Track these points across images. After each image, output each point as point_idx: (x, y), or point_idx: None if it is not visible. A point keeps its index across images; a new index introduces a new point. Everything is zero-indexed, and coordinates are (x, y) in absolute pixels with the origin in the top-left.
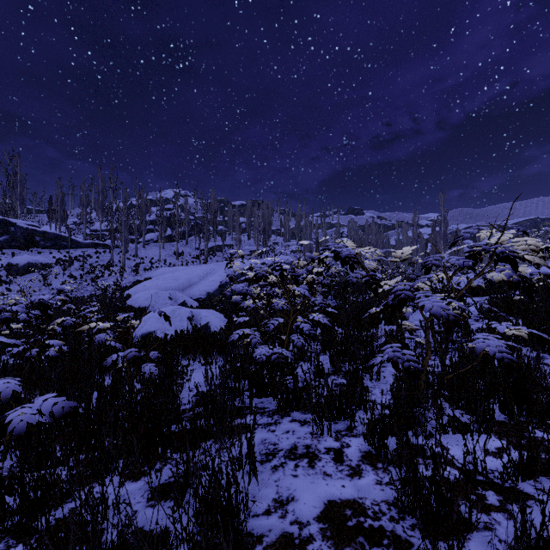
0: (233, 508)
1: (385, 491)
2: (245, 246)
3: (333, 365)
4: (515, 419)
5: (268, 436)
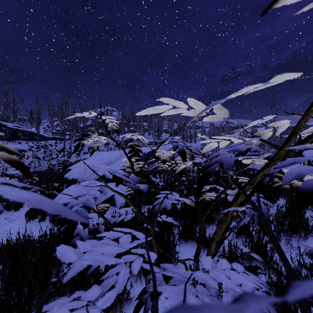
0: None
1: None
2: (147, 139)
3: None
4: None
5: None
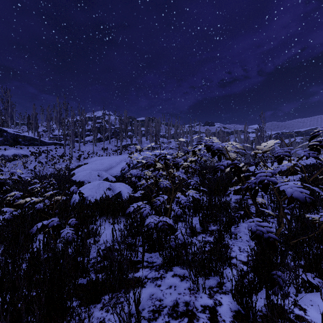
0: None
1: None
2: (144, 144)
3: (202, 226)
4: None
5: (155, 291)
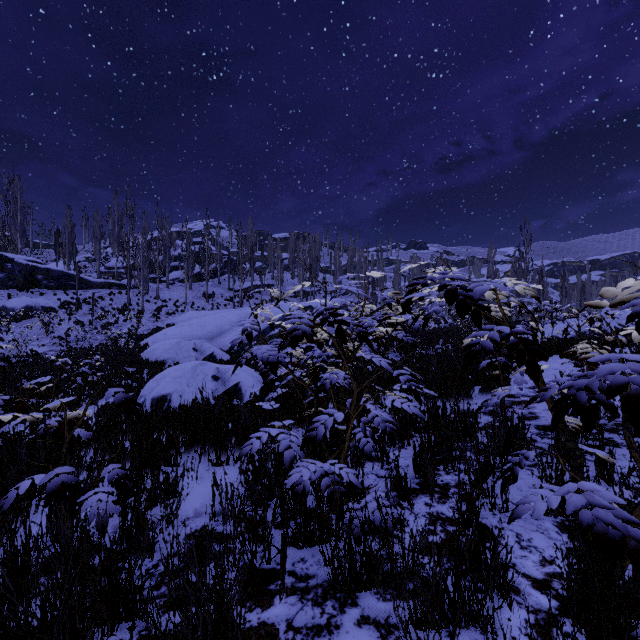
0: None
1: None
2: (288, 286)
3: (420, 473)
4: None
5: None
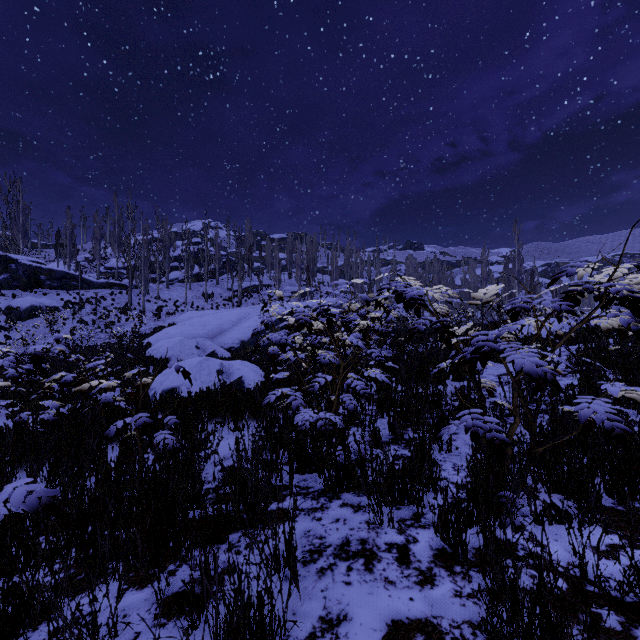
0: (265, 636)
1: (467, 606)
2: (285, 286)
3: (393, 432)
4: (627, 505)
5: (313, 526)
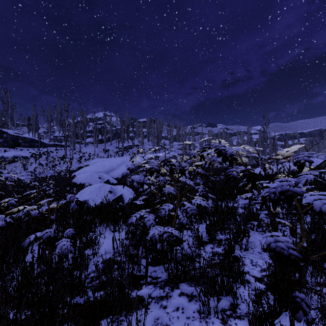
0: None
1: None
2: (146, 145)
3: (209, 234)
4: None
5: (160, 313)
